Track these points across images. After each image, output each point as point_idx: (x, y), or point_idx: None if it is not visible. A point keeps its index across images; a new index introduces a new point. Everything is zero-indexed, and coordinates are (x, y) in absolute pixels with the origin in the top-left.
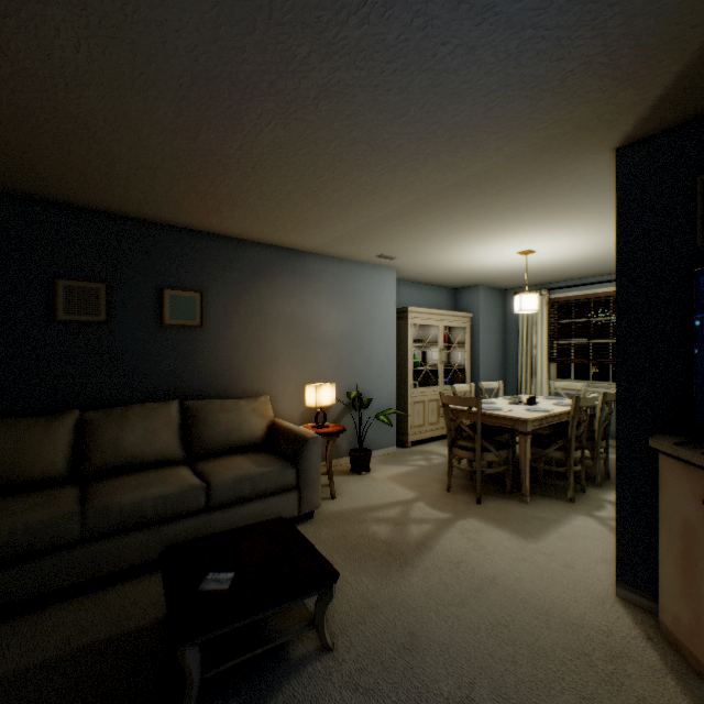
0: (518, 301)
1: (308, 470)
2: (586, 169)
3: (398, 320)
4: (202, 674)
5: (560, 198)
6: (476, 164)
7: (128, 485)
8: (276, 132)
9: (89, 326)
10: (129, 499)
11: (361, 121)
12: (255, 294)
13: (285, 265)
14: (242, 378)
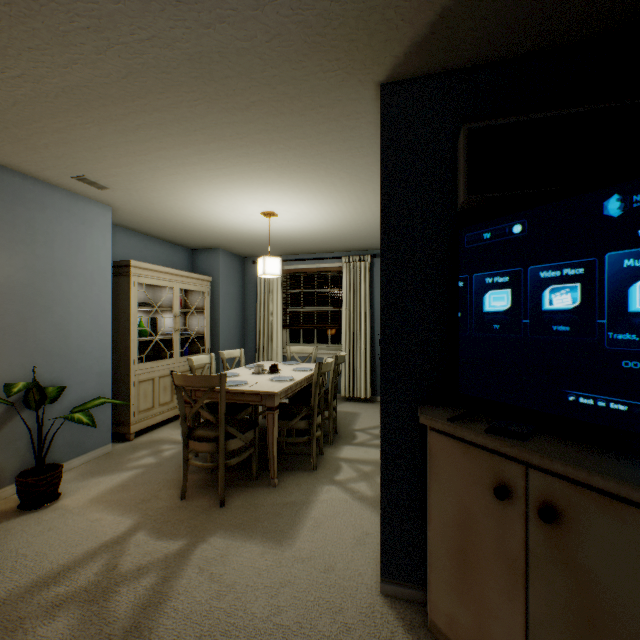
0: (263, 264)
1: None
2: (347, 107)
3: (117, 277)
4: None
5: (314, 144)
6: (225, 25)
7: None
8: None
9: None
10: None
11: None
12: None
13: None
14: None
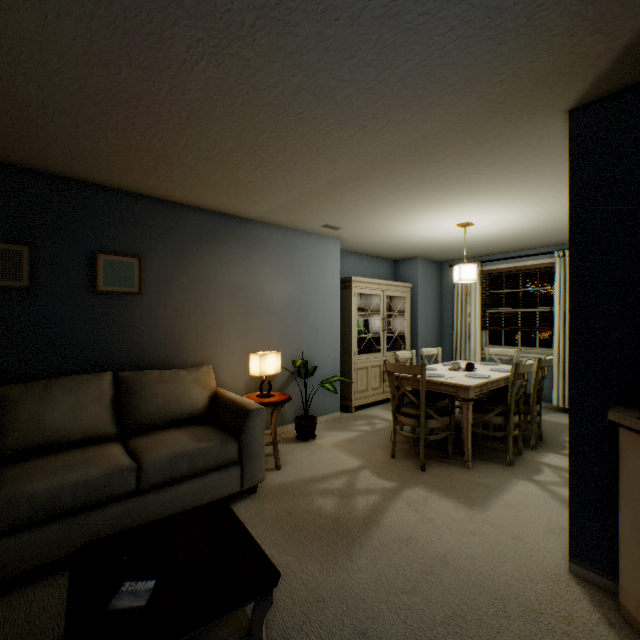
0: (458, 272)
1: (251, 443)
2: (536, 134)
3: (343, 289)
4: None
5: (505, 167)
6: (427, 123)
7: (44, 470)
8: (209, 72)
9: (9, 291)
10: (42, 488)
11: (305, 62)
12: (198, 261)
13: (230, 232)
14: (184, 347)
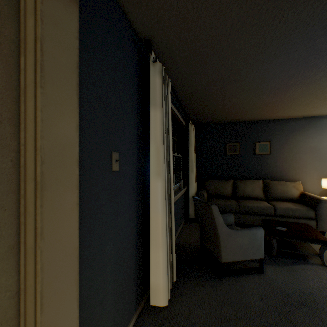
0: None
1: (321, 213)
2: None
3: None
4: (277, 248)
5: None
6: None
7: (248, 202)
8: (302, 90)
9: (234, 156)
10: (249, 205)
11: None
12: (293, 139)
13: (309, 125)
14: (287, 174)
